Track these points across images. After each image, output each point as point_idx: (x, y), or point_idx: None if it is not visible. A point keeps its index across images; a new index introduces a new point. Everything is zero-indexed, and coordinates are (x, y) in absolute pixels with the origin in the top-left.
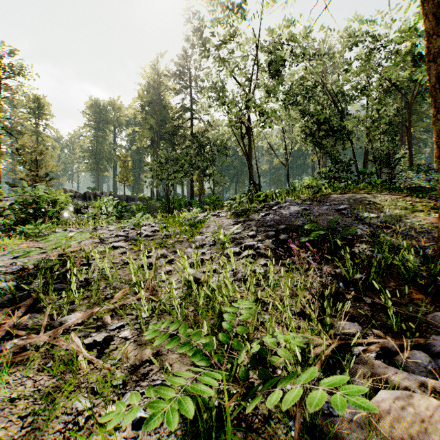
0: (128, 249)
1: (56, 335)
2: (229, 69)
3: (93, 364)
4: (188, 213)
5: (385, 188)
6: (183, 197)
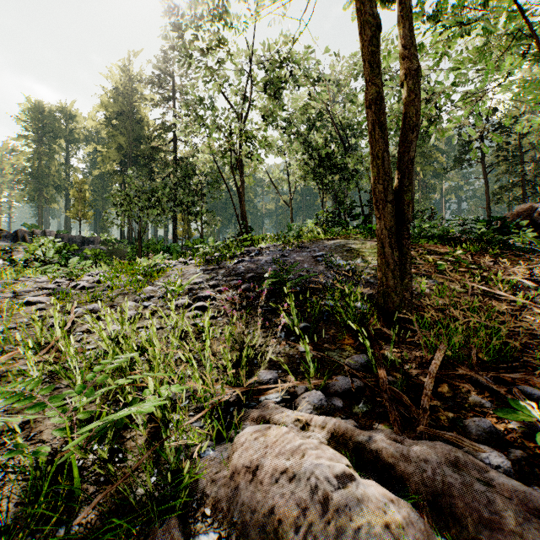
0: (49, 304)
1: None
2: (216, 85)
3: None
4: (144, 259)
5: (371, 234)
6: (160, 240)
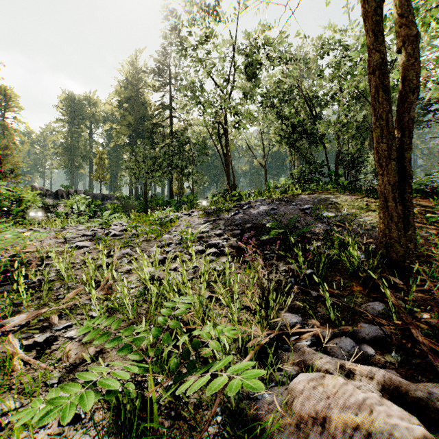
0: (92, 248)
1: None
2: (206, 69)
3: (31, 365)
4: (158, 212)
5: (348, 189)
6: (161, 196)
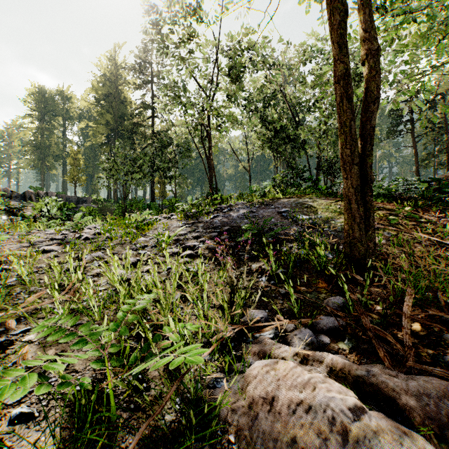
0: (60, 252)
1: None
2: (189, 70)
3: None
4: (135, 215)
5: (324, 194)
6: (142, 200)
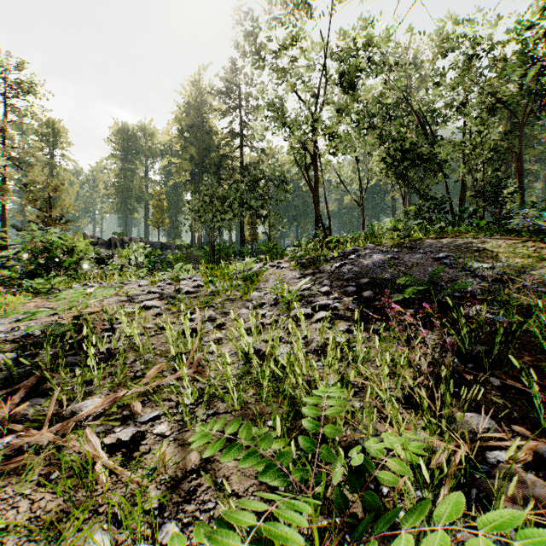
0: (163, 309)
1: (65, 430)
2: (290, 83)
3: (117, 475)
4: (240, 263)
5: (495, 231)
6: (232, 244)
